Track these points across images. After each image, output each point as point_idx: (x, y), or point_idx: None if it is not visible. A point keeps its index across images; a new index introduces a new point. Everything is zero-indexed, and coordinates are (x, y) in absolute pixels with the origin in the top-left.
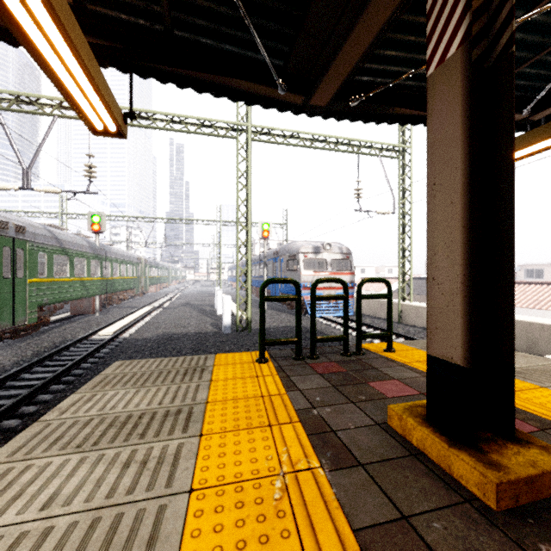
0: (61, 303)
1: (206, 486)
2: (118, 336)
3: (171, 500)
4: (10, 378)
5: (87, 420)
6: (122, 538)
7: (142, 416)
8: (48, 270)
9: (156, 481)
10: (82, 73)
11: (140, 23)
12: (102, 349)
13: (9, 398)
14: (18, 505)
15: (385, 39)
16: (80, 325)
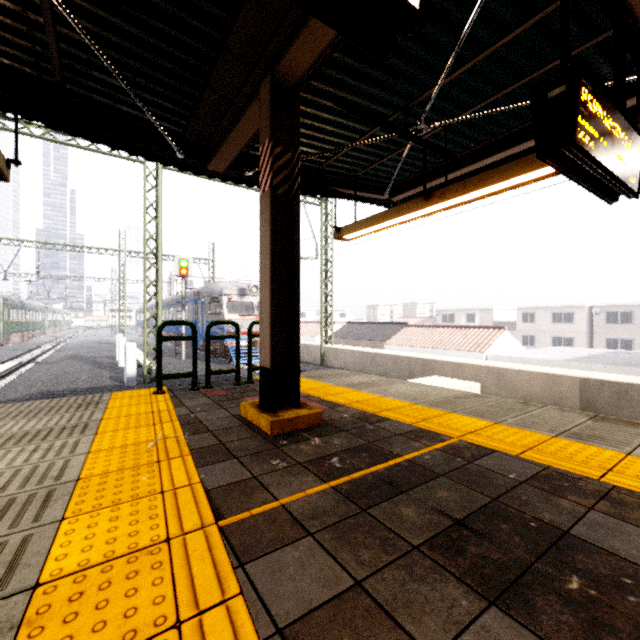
0: None
1: (100, 450)
2: None
3: (75, 457)
4: None
5: None
6: (42, 471)
7: (40, 431)
8: None
9: (61, 453)
10: None
11: (26, 70)
12: None
13: None
14: None
15: None
16: None
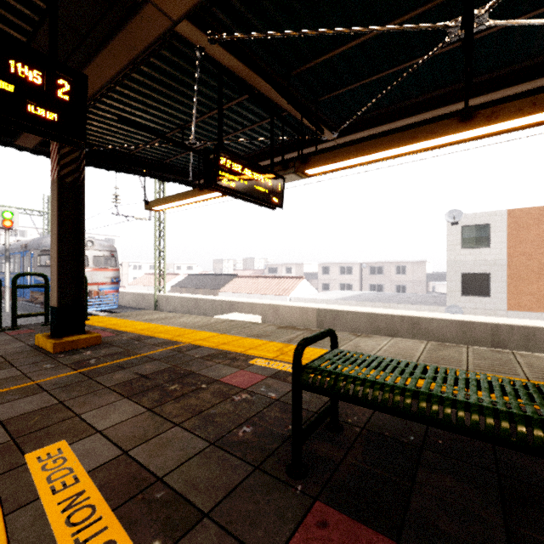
0: None
1: None
2: None
3: None
4: None
5: None
6: None
7: None
8: None
9: None
10: None
11: None
12: None
13: None
14: None
15: None
16: None
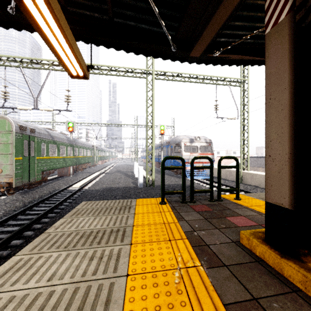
0: (53, 170)
1: (135, 273)
2: (82, 188)
3: (117, 280)
4: (28, 209)
5: (69, 233)
6: (91, 299)
7: (98, 232)
8: (46, 152)
9: (108, 269)
10: (66, 44)
11: (96, 16)
12: (74, 195)
13: (27, 220)
14: (36, 278)
15: (235, 15)
16: (62, 182)
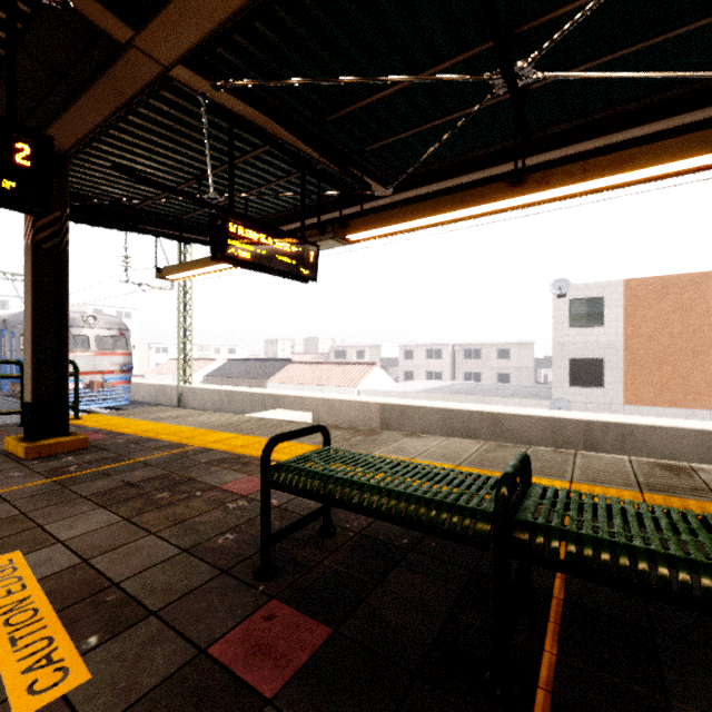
0: None
1: None
2: None
3: None
4: None
5: None
6: None
7: None
8: None
9: None
10: None
11: None
12: None
13: None
14: None
15: None
16: None
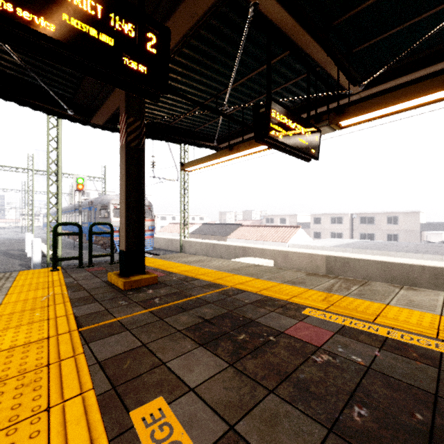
0: None
1: (9, 303)
2: None
3: None
4: None
5: None
6: None
7: None
8: None
9: None
10: None
11: None
12: None
13: None
14: None
15: None
16: None
